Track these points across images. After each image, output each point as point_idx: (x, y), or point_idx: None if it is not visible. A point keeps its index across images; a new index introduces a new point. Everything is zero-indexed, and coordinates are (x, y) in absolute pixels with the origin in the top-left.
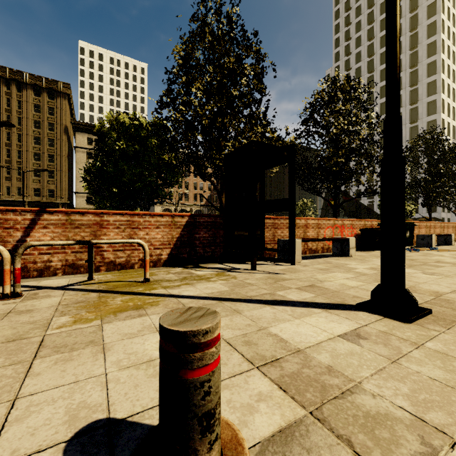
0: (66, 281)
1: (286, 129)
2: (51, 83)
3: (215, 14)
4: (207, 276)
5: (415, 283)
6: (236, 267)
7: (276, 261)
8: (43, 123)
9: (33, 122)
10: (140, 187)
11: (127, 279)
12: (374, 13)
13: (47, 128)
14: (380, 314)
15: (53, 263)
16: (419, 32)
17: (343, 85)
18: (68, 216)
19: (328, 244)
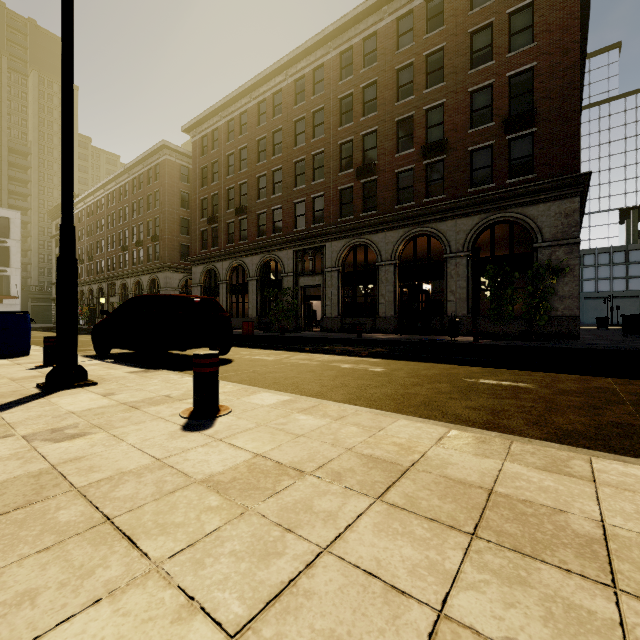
0: None
1: None
2: None
3: None
4: None
5: None
6: None
7: None
8: None
9: None
10: None
11: None
12: None
13: None
14: (75, 388)
15: None
16: None
17: None
18: None
19: None
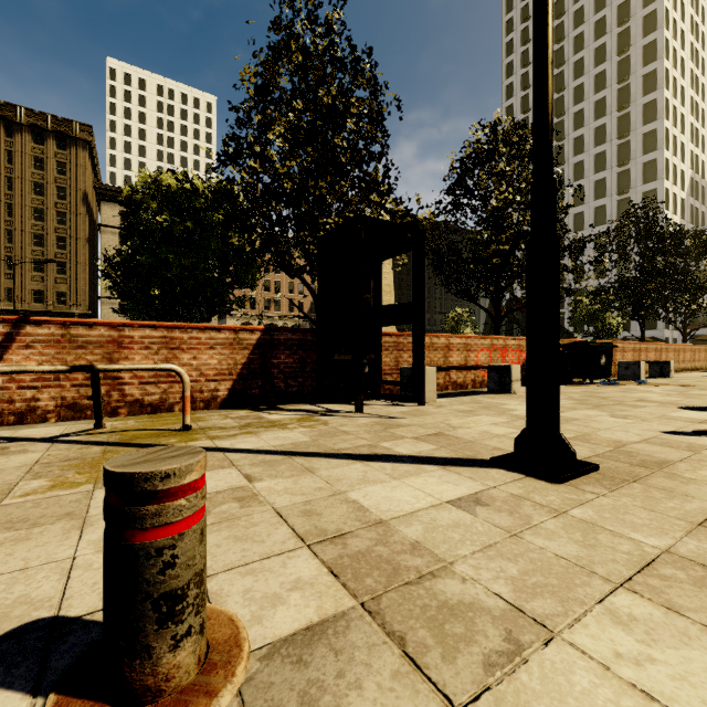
0: (60, 430)
1: (418, 199)
2: (62, 124)
3: (306, 20)
4: (284, 421)
5: (593, 429)
6: (334, 409)
7: (392, 398)
8: (48, 187)
9: (33, 186)
10: (193, 286)
11: (157, 427)
12: (565, 25)
13: (55, 195)
14: (522, 472)
15: (41, 403)
16: (631, 56)
17: (507, 134)
18: (66, 330)
19: (483, 374)
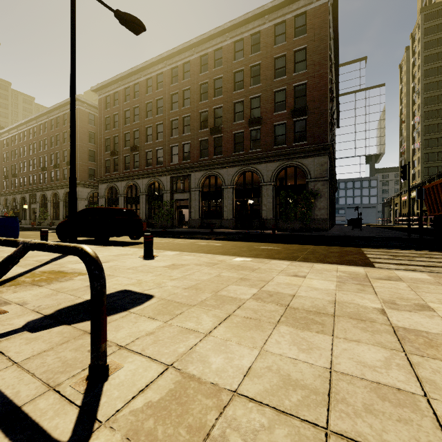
0: None
1: None
2: None
3: None
4: None
5: None
6: None
7: None
8: None
9: None
10: None
11: None
12: None
13: None
14: None
15: None
16: None
17: None
18: None
19: None
